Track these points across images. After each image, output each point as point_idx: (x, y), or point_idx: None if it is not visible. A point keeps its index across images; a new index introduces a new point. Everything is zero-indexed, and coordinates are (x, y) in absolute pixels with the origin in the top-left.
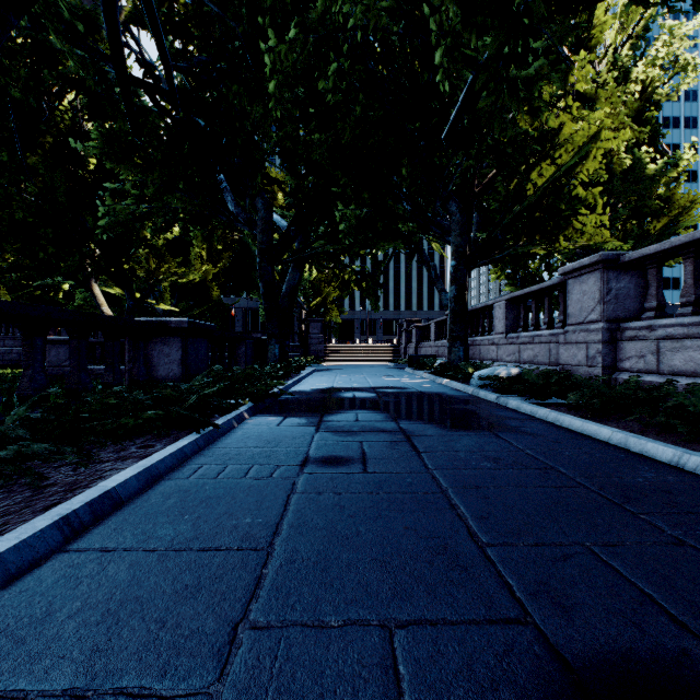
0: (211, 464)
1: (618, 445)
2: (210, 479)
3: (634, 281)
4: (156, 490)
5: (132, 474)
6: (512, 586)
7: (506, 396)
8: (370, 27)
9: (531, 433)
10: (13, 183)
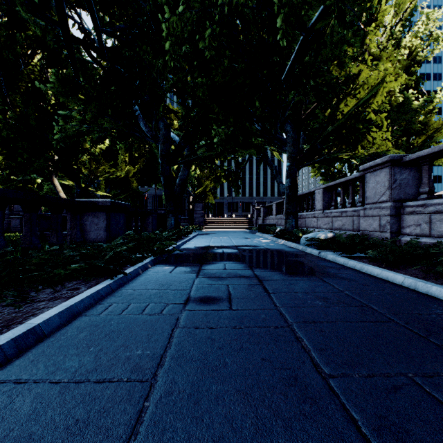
0: (119, 302)
1: (409, 287)
2: (116, 315)
3: (412, 174)
4: (74, 325)
5: (56, 312)
6: (357, 421)
7: (325, 252)
8: (234, 3)
9: (346, 278)
10: (2, 113)
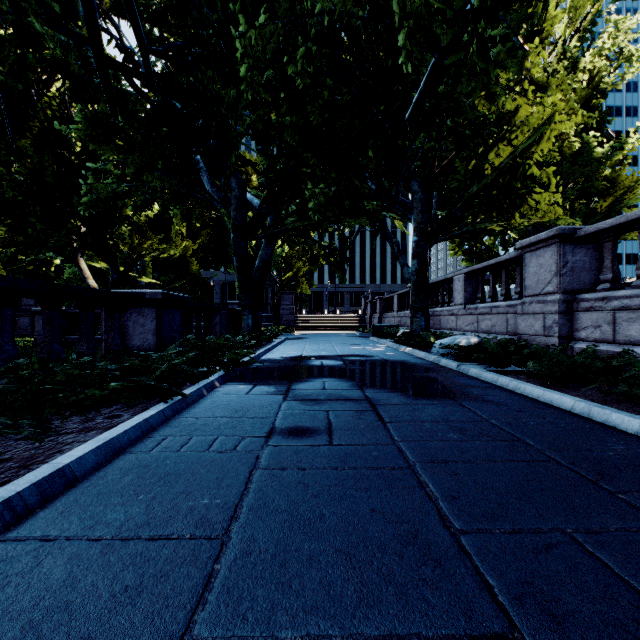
0: (176, 435)
1: (581, 415)
2: (172, 452)
3: (589, 254)
4: (115, 465)
5: (91, 448)
6: (493, 587)
7: (467, 364)
8: (337, 12)
9: (493, 402)
10: (5, 164)
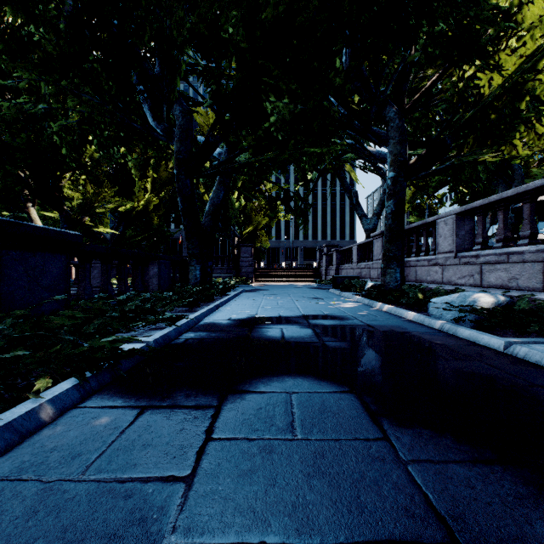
0: None
1: None
2: None
3: None
4: None
5: None
6: None
7: (519, 342)
8: None
9: None
10: None
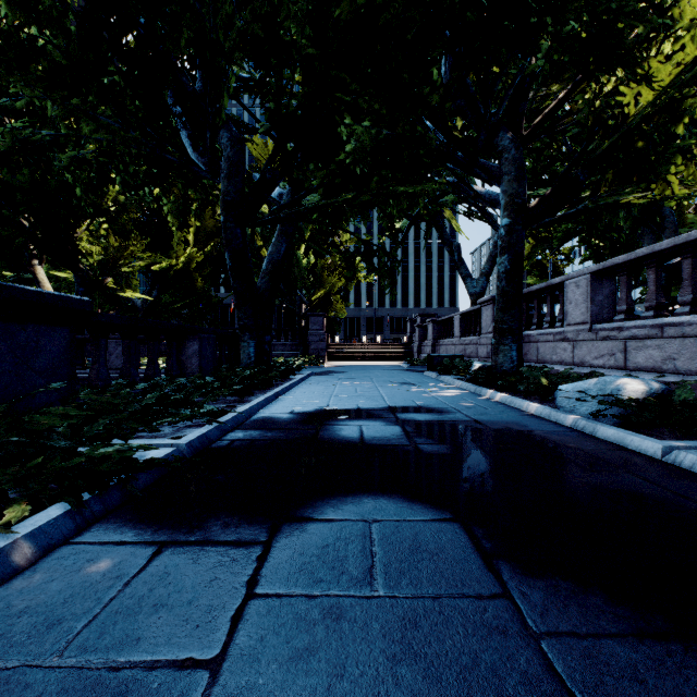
0: None
1: None
2: None
3: None
4: None
5: None
6: None
7: (683, 446)
8: None
9: None
10: None
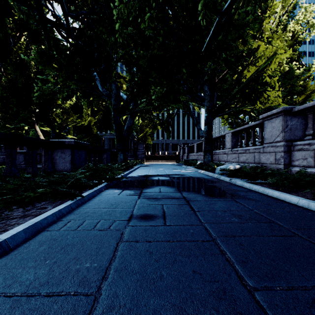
0: (76, 219)
1: (303, 207)
2: (72, 230)
3: (299, 121)
4: (36, 239)
5: (22, 229)
6: None
7: (234, 179)
8: None
9: (253, 199)
10: None
